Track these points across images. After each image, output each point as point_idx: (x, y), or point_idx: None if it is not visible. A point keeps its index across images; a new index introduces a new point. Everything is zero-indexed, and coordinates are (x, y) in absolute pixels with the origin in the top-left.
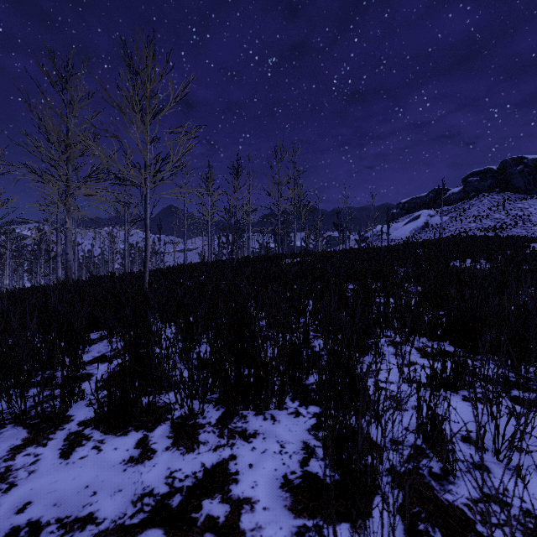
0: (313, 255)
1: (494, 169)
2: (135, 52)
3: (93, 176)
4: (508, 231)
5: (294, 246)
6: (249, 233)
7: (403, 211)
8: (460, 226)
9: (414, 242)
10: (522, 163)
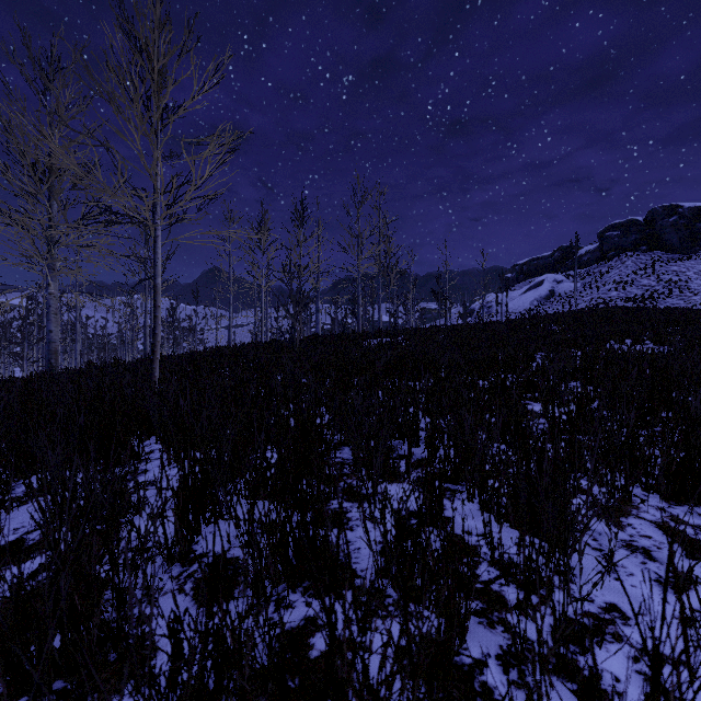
0: (407, 333)
1: (640, 221)
2: (134, 6)
3: (90, 218)
4: (660, 301)
5: (379, 321)
6: (318, 304)
7: (520, 276)
8: (596, 296)
9: (543, 315)
10: (676, 213)
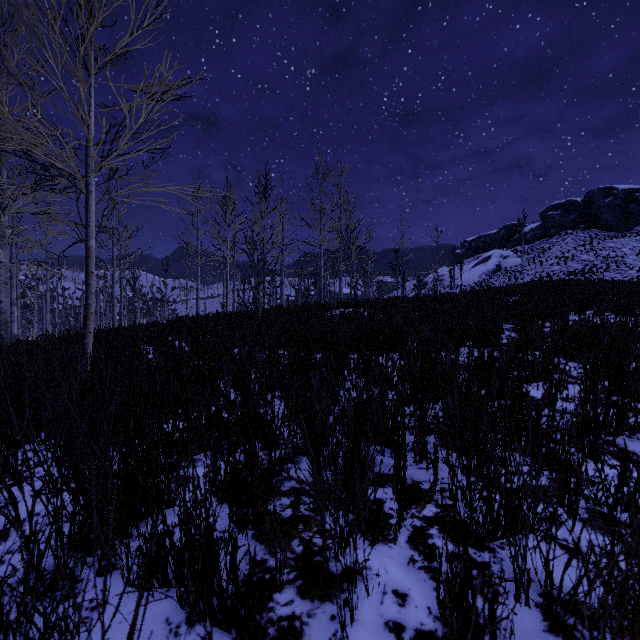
0: (368, 304)
1: (578, 202)
2: None
3: (43, 184)
4: (599, 275)
5: (340, 292)
6: (282, 276)
7: (469, 252)
8: (540, 270)
9: (496, 287)
10: (611, 194)
